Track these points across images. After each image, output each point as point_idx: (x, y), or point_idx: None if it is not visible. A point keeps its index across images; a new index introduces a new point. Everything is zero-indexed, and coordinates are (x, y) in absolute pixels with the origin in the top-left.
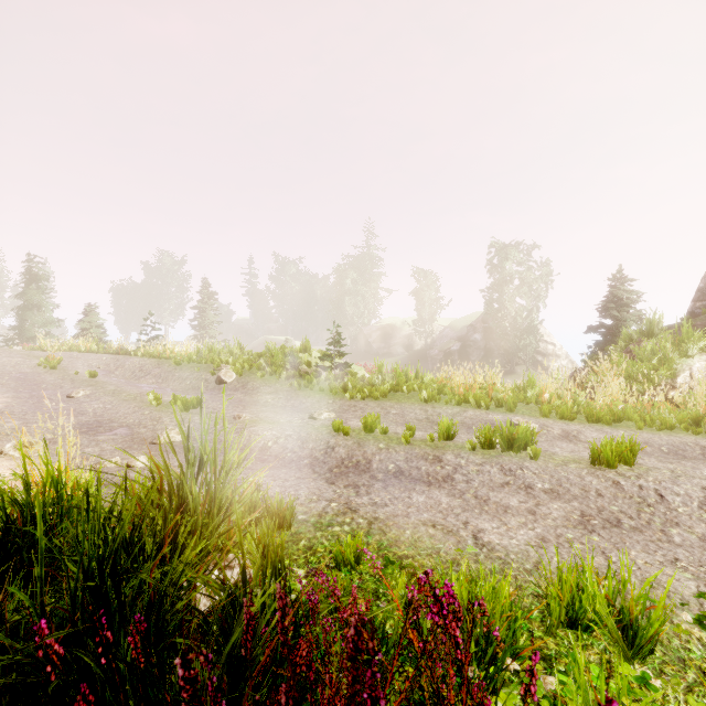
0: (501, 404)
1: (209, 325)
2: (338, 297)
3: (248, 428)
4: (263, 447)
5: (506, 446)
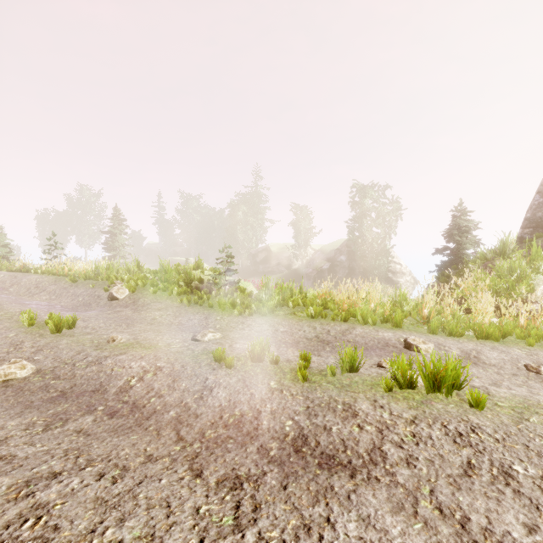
0: (386, 319)
1: (118, 247)
2: (231, 226)
3: (115, 357)
4: (122, 387)
5: (431, 385)
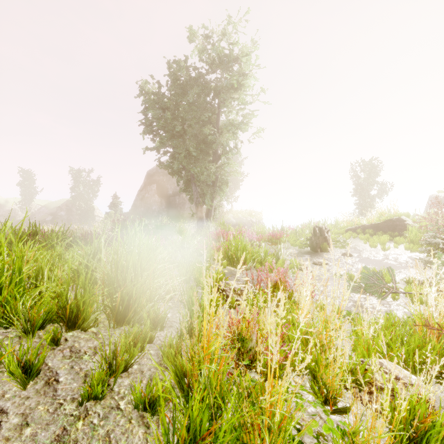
0: None
1: None
2: None
3: None
4: None
5: None
